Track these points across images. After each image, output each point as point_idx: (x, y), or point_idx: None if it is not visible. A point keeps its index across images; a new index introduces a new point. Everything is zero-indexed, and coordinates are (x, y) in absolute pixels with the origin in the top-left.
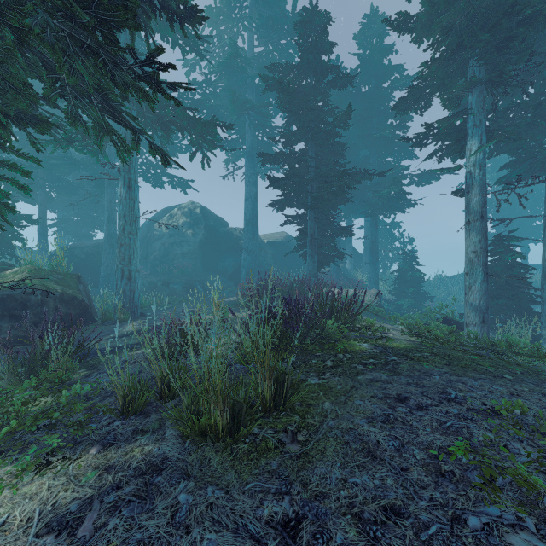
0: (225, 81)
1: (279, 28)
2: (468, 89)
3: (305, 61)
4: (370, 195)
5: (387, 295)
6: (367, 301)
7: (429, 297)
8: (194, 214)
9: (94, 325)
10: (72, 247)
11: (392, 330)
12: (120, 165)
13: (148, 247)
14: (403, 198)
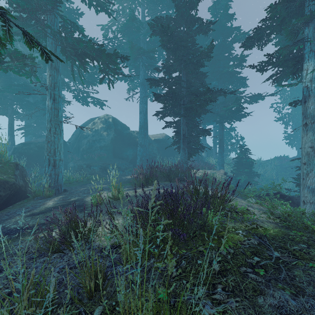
0: (127, 38)
1: (161, 3)
2: (305, 23)
3: (179, 14)
4: (219, 110)
5: (228, 172)
6: (219, 178)
7: (257, 175)
8: (108, 122)
9: (27, 200)
10: (29, 143)
11: (257, 213)
12: (48, 85)
13: (79, 143)
14: (242, 111)
